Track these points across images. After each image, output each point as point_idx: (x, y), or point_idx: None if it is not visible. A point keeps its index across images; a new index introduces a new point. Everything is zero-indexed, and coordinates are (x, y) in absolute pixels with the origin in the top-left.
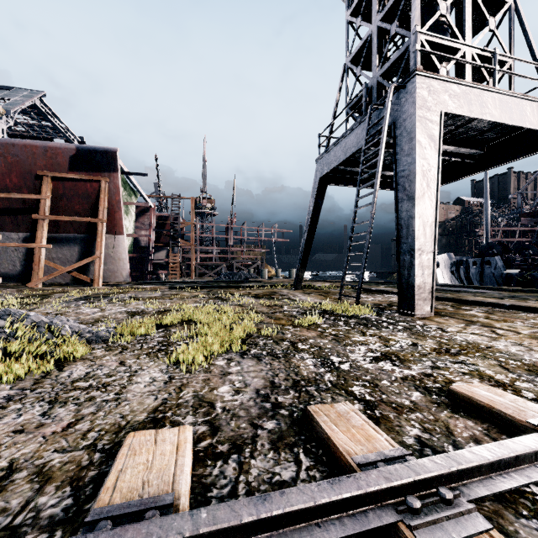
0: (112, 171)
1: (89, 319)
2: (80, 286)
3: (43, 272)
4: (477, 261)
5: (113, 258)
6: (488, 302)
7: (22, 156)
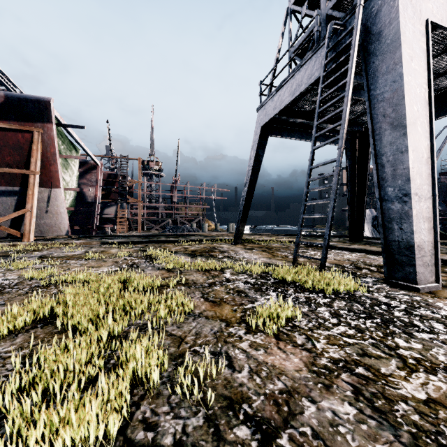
0: (45, 121)
1: None
2: (9, 241)
3: None
4: None
5: (50, 212)
6: None
7: None
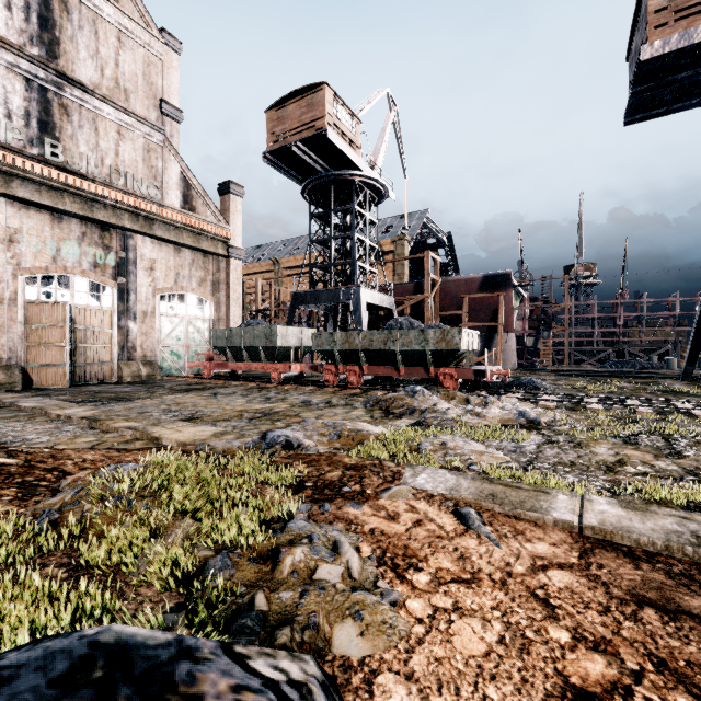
0: (507, 287)
1: None
2: None
3: None
4: None
5: (505, 350)
6: None
7: (452, 287)
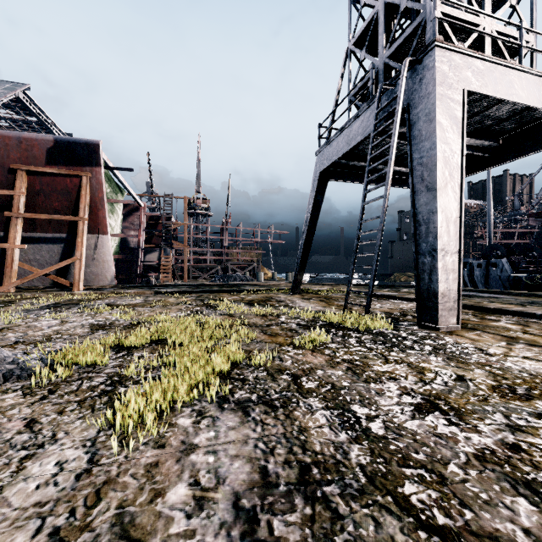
0: (94, 165)
1: (37, 336)
2: (58, 290)
3: (19, 275)
4: (481, 264)
5: (97, 260)
6: (515, 310)
7: None
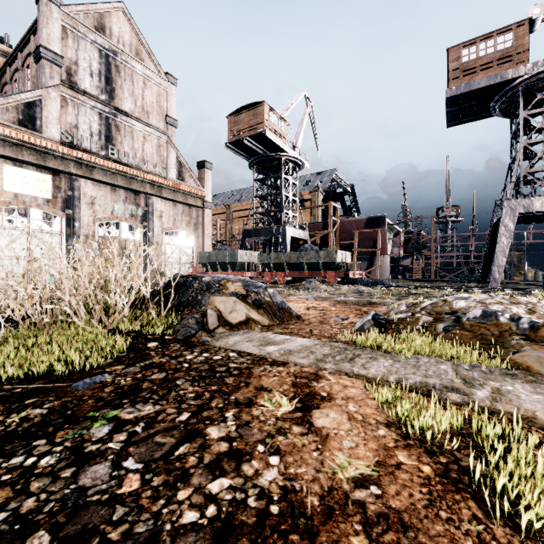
0: (383, 225)
1: None
2: None
3: None
4: None
5: (382, 267)
6: None
7: (347, 225)
